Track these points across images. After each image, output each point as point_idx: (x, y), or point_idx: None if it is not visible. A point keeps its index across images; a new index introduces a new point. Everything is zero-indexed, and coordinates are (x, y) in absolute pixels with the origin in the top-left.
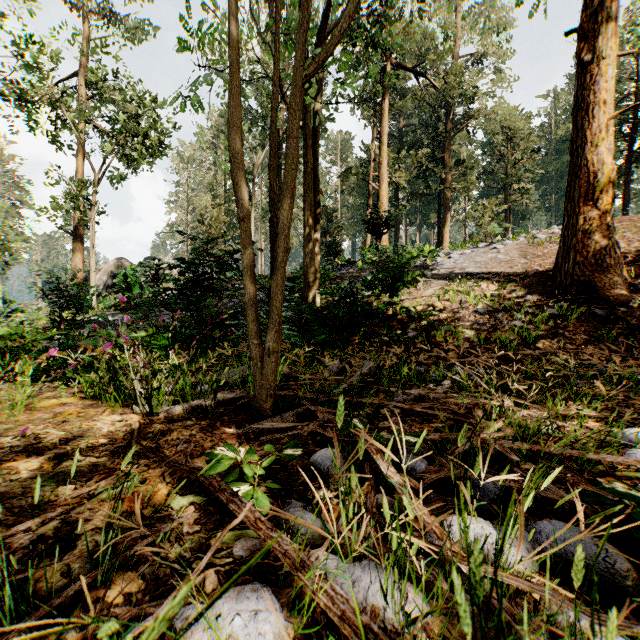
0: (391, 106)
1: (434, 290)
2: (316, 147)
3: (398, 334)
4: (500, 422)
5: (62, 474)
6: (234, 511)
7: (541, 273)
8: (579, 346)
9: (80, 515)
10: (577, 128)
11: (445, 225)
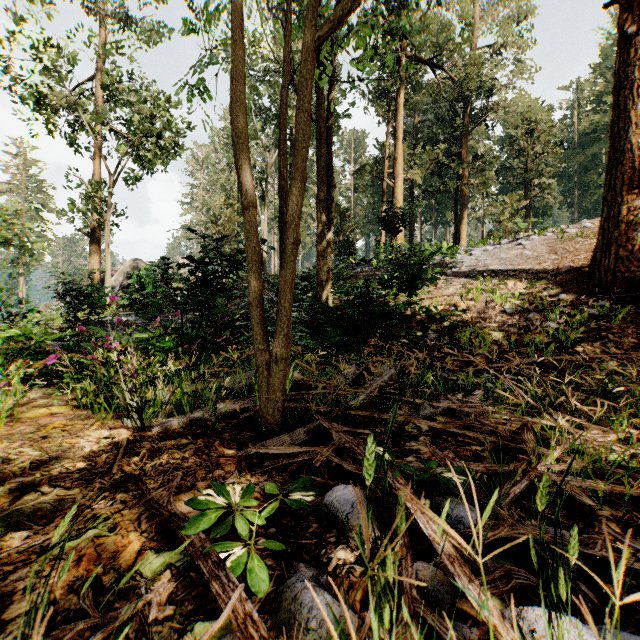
0: (406, 101)
1: (455, 289)
2: (329, 140)
3: (418, 336)
4: (558, 449)
5: (18, 514)
6: (217, 596)
7: (575, 270)
8: (626, 350)
9: (20, 582)
10: (618, 109)
11: (462, 222)
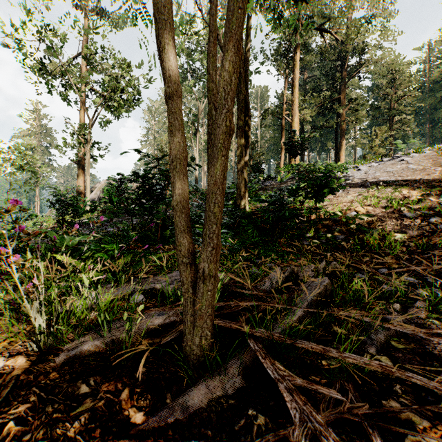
0: (300, 60)
1: (353, 196)
2: (246, 81)
3: (328, 237)
4: None
5: None
6: None
7: None
8: None
9: None
10: None
11: (341, 149)
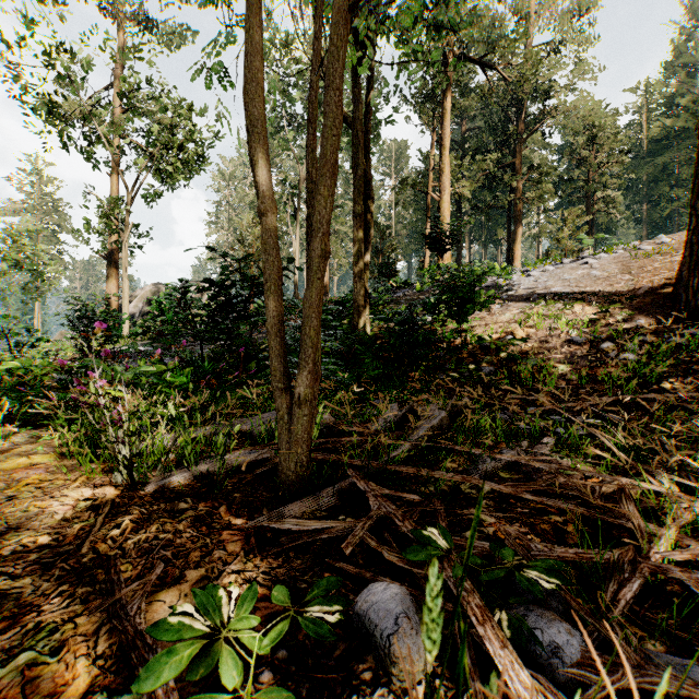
0: (453, 106)
1: (512, 314)
2: (367, 147)
3: (471, 369)
4: (672, 526)
5: None
6: None
7: (654, 292)
8: None
9: None
10: None
11: (516, 241)
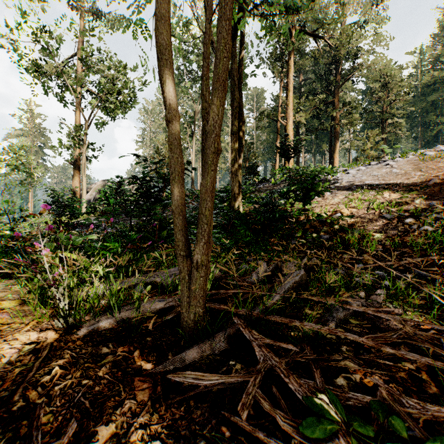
0: (295, 64)
1: (339, 199)
2: (240, 88)
3: (314, 237)
4: None
5: None
6: None
7: (440, 183)
8: None
9: None
10: None
11: (335, 151)
